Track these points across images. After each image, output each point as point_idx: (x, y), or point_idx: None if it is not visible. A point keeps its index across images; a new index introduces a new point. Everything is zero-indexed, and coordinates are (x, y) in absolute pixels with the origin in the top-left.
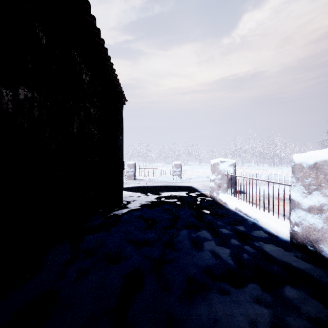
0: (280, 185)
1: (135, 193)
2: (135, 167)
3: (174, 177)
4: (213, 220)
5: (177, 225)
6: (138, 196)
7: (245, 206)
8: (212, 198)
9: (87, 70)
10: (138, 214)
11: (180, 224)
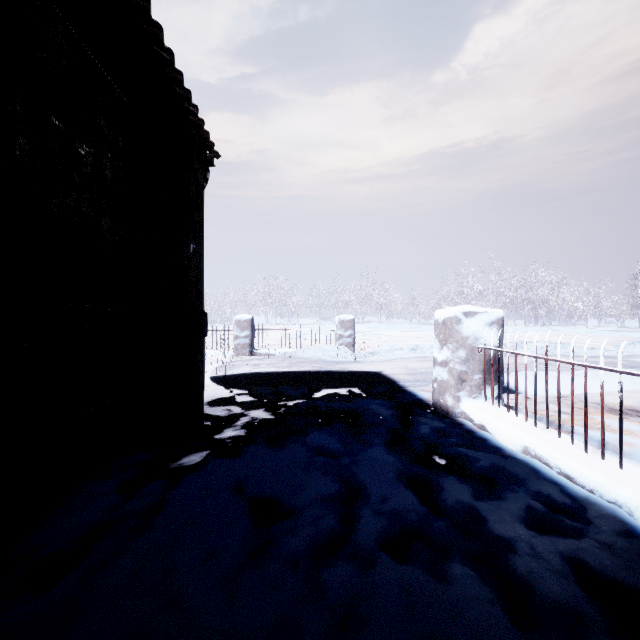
0: (592, 371)
1: (243, 394)
2: (253, 328)
3: (339, 349)
4: (475, 505)
5: (356, 537)
6: (250, 402)
7: (559, 449)
8: (442, 409)
9: (58, 11)
10: (231, 479)
11: (367, 534)
